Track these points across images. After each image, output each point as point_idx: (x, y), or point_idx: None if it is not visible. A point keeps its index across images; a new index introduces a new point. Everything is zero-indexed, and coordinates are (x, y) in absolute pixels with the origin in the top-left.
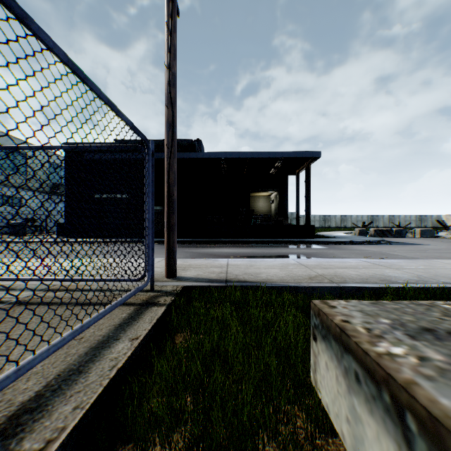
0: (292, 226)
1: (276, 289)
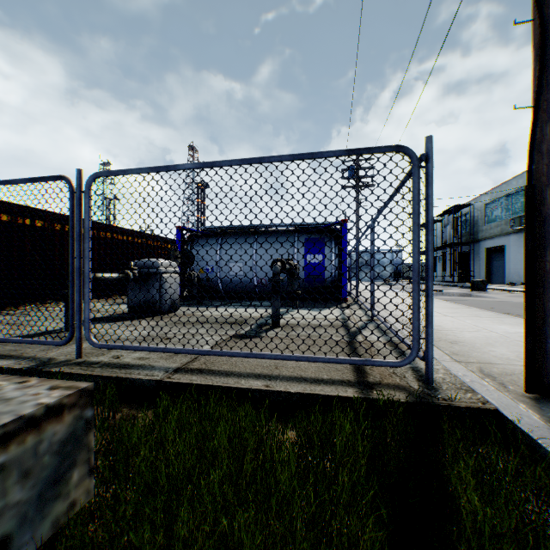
0: None
1: None
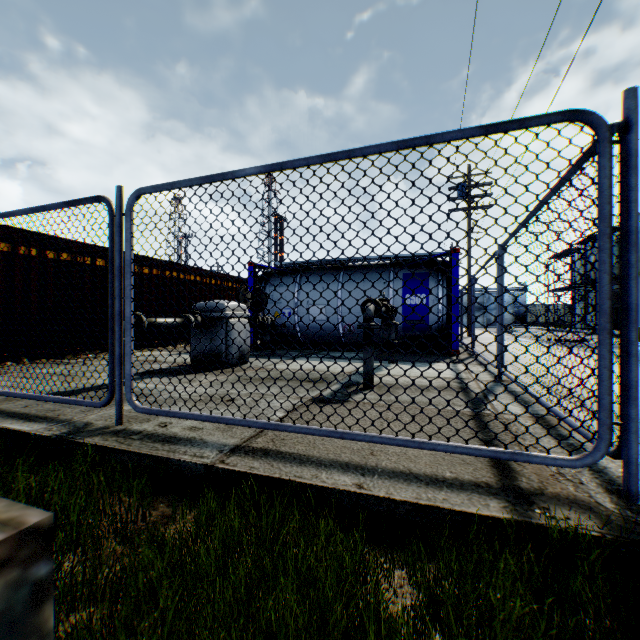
0: None
1: None
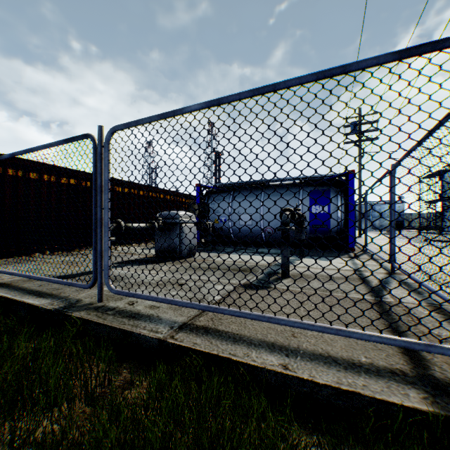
0: None
1: None
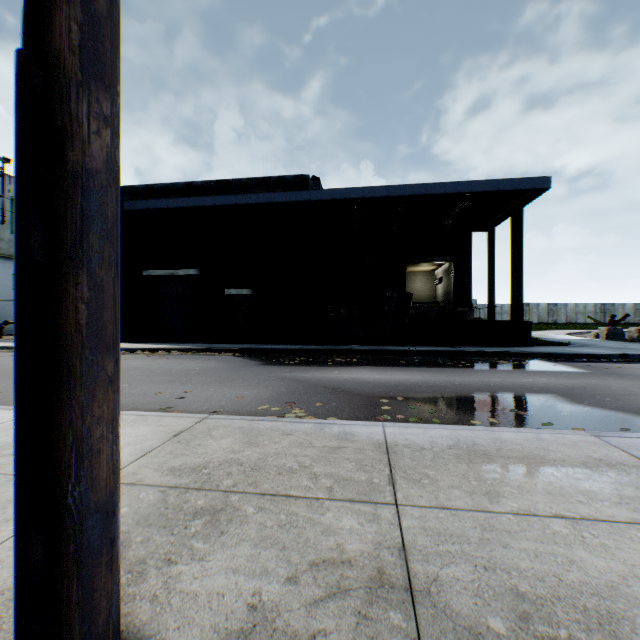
0: (487, 323)
1: None
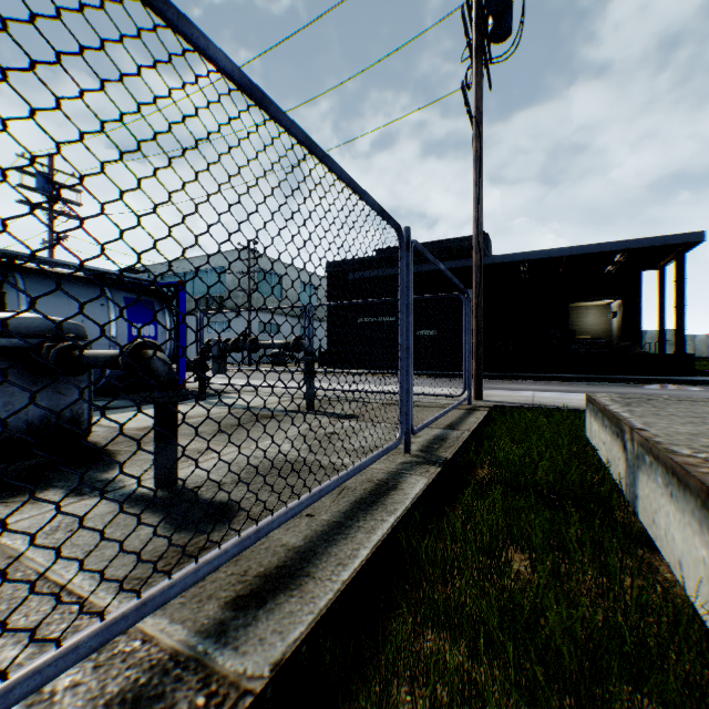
0: (646, 356)
1: (582, 411)
